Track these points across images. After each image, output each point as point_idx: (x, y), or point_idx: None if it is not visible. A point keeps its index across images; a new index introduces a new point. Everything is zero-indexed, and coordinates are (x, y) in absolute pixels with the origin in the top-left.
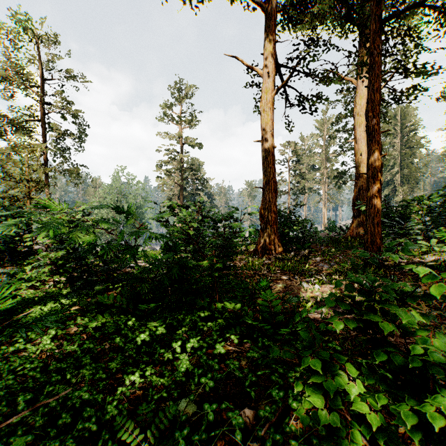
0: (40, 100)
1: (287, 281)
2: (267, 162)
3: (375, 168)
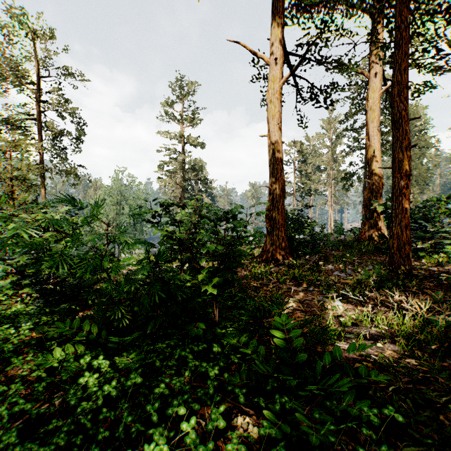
0: (35, 97)
1: (300, 293)
2: (274, 158)
3: (403, 162)
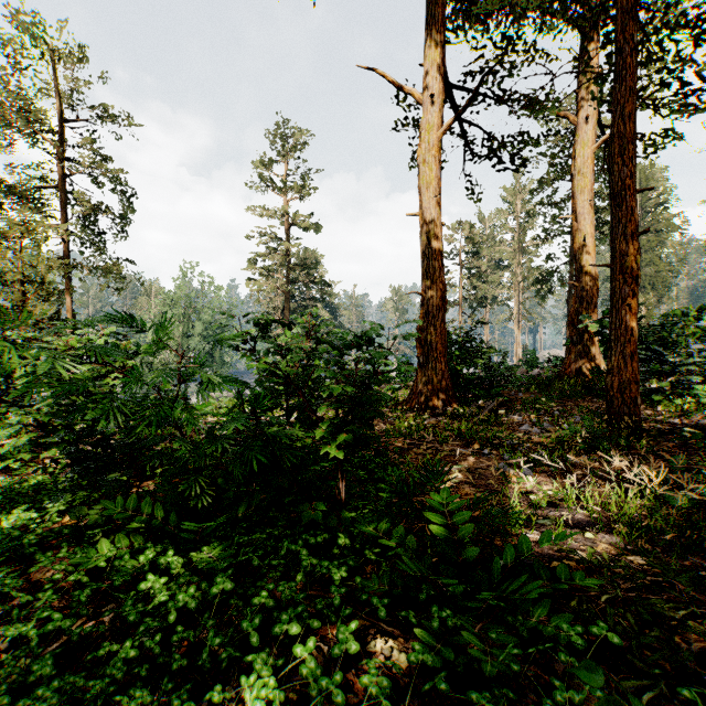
0: (57, 153)
1: (470, 458)
2: (429, 249)
3: (627, 256)
